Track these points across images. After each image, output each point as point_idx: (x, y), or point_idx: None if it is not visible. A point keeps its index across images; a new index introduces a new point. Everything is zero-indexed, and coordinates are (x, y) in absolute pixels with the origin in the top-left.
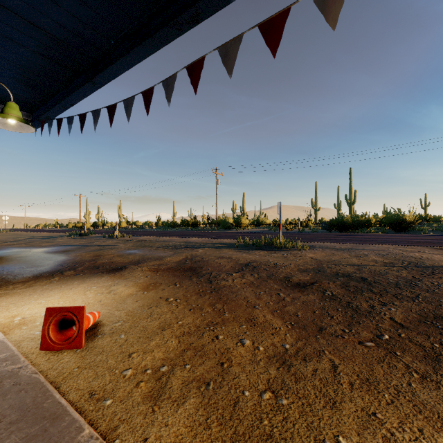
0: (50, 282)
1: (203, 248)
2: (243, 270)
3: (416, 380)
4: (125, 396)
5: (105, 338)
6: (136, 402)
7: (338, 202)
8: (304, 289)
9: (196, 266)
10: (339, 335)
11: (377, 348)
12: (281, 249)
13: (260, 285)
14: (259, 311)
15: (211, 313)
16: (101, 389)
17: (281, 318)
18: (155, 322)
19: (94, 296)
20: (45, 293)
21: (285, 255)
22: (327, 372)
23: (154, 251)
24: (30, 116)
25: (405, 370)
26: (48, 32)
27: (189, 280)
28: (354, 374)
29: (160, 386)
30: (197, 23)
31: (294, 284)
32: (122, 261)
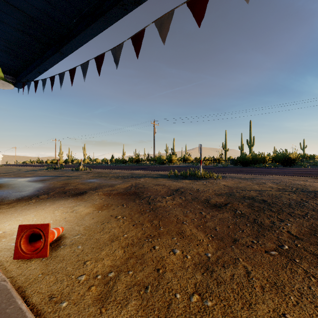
0: (28, 203)
1: (144, 178)
2: (174, 195)
3: (314, 283)
4: (78, 299)
5: (66, 249)
6: (87, 304)
7: (241, 145)
8: (220, 209)
9: (139, 191)
10: (249, 245)
11: (280, 256)
12: (201, 179)
13: (187, 206)
14: (186, 226)
15: (149, 228)
16: (59, 293)
17: (203, 232)
18: (106, 235)
19: (60, 214)
20: (23, 212)
21: (205, 183)
22: (242, 276)
23: (108, 180)
24: (15, 79)
25: (304, 275)
26: (25, 12)
27: (133, 202)
28: (264, 279)
29: (108, 290)
30: (139, 5)
31: (212, 204)
32: (84, 188)
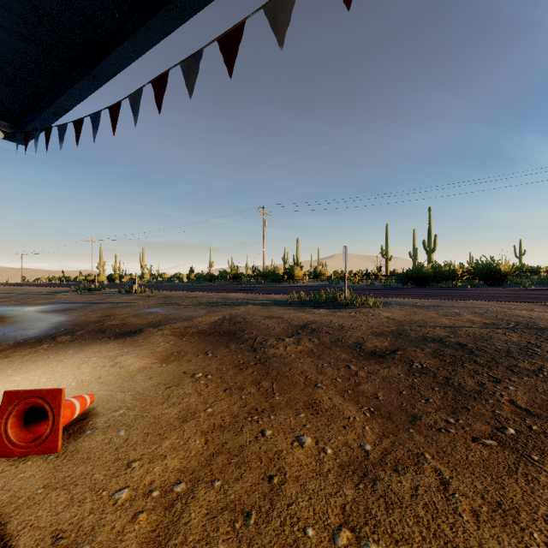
0: (35, 350)
1: (246, 306)
2: (298, 334)
3: None
4: (111, 540)
5: (95, 436)
6: None
7: (413, 250)
8: (382, 360)
9: (236, 329)
10: (442, 428)
11: (502, 449)
12: (347, 307)
13: (322, 354)
14: (322, 392)
15: (255, 395)
16: (74, 527)
17: (354, 402)
18: (173, 410)
19: (91, 371)
20: (24, 366)
21: (353, 314)
22: (434, 491)
23: (181, 310)
24: (13, 128)
25: None
26: None
27: (225, 348)
28: (477, 495)
29: (171, 520)
30: None
31: (368, 352)
32: (139, 323)
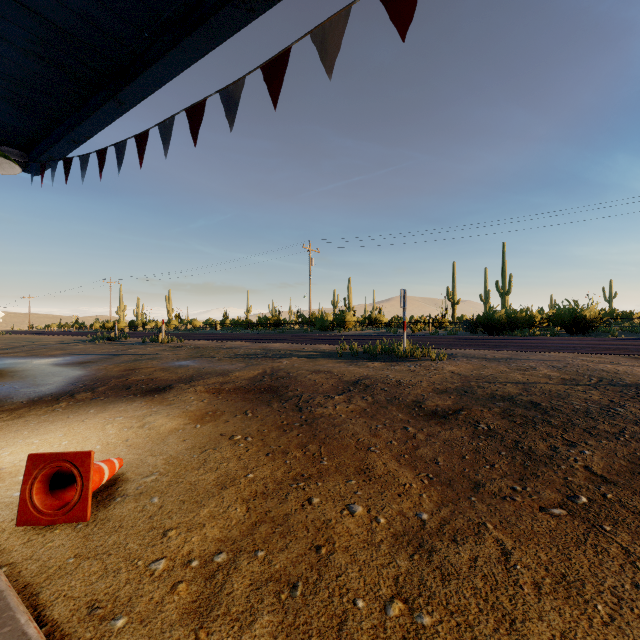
0: (53, 409)
1: (290, 358)
2: (350, 392)
3: None
4: (150, 610)
5: (127, 504)
6: (169, 623)
7: (485, 292)
8: (444, 420)
9: (279, 385)
10: (507, 496)
11: (571, 519)
12: (406, 359)
13: (377, 414)
14: (376, 456)
15: (300, 460)
16: (110, 597)
17: (411, 468)
18: (210, 476)
19: (118, 432)
20: (41, 427)
21: (412, 368)
22: (495, 562)
23: (215, 363)
24: (26, 157)
25: (623, 559)
26: (44, 16)
27: (267, 407)
28: (540, 567)
29: (213, 591)
30: None
31: (429, 412)
32: (167, 378)
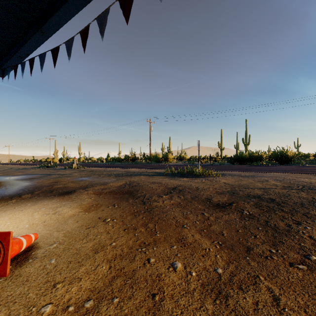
0: (7, 204)
1: (140, 176)
2: (171, 193)
3: None
4: None
5: (34, 264)
6: None
7: (236, 144)
8: (224, 209)
9: (133, 190)
10: (268, 256)
11: (311, 272)
12: (200, 176)
13: (186, 206)
14: (187, 231)
15: (143, 233)
16: None
17: (208, 238)
18: (89, 244)
19: (40, 217)
20: None
21: (203, 181)
22: (270, 305)
23: (100, 178)
24: None
25: None
26: None
27: (126, 202)
28: (301, 309)
29: None
30: None
31: (215, 204)
32: (74, 186)
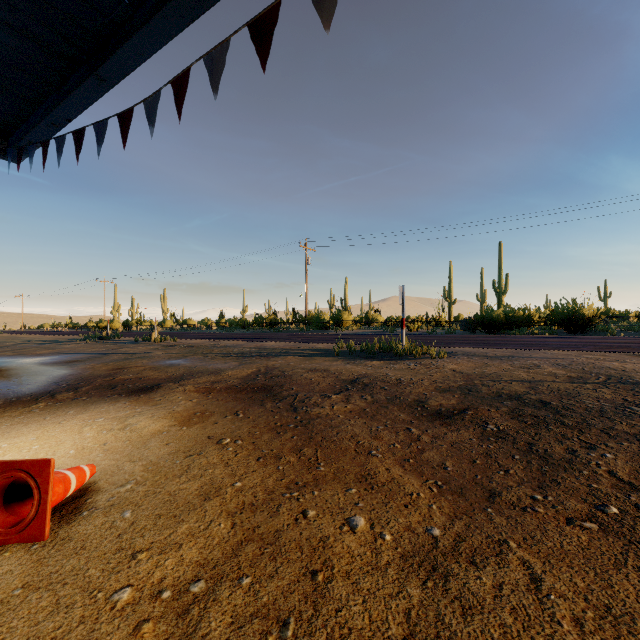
0: (29, 410)
1: (286, 357)
2: (348, 391)
3: None
4: None
5: (94, 519)
6: None
7: (481, 291)
8: (450, 421)
9: (273, 384)
10: (527, 507)
11: (604, 534)
12: (405, 357)
13: (377, 414)
14: (378, 461)
15: (295, 466)
16: None
17: (418, 474)
18: (193, 485)
19: (95, 435)
20: (14, 430)
21: (412, 367)
22: (523, 590)
23: (208, 361)
24: (5, 143)
25: None
26: None
27: (260, 407)
28: (579, 597)
29: (185, 631)
30: None
31: (432, 412)
32: (156, 377)
